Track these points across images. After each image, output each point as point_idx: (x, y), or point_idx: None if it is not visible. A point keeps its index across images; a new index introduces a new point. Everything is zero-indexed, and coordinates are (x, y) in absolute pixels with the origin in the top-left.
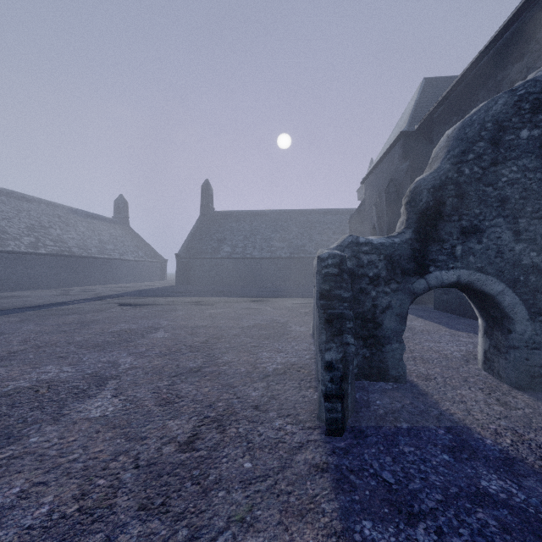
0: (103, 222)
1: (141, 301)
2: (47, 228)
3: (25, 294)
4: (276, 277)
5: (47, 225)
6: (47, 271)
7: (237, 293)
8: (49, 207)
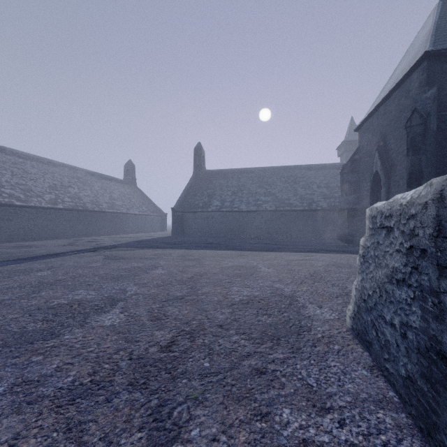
0: (115, 182)
1: (129, 253)
2: (67, 187)
3: (40, 243)
4: (262, 229)
5: (67, 185)
6: (64, 223)
7: (225, 245)
8: (71, 170)
